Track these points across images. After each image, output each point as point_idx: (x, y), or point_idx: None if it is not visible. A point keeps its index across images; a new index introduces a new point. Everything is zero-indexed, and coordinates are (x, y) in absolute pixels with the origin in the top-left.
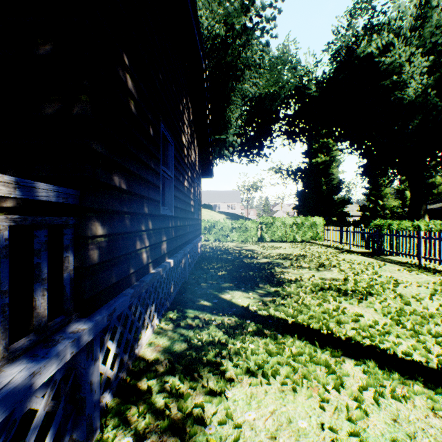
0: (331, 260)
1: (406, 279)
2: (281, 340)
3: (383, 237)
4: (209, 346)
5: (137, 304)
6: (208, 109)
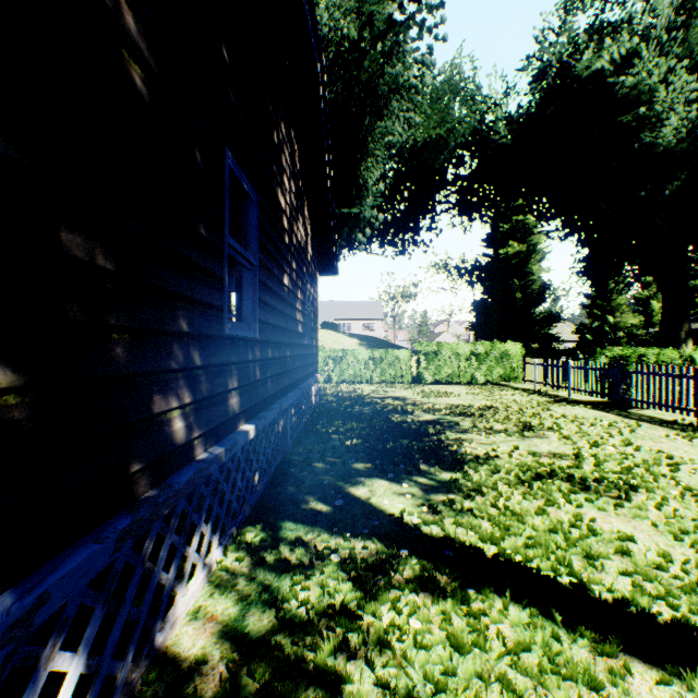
0: (543, 417)
1: (687, 455)
2: (476, 604)
3: (630, 376)
4: (322, 619)
5: (161, 532)
6: (329, 152)
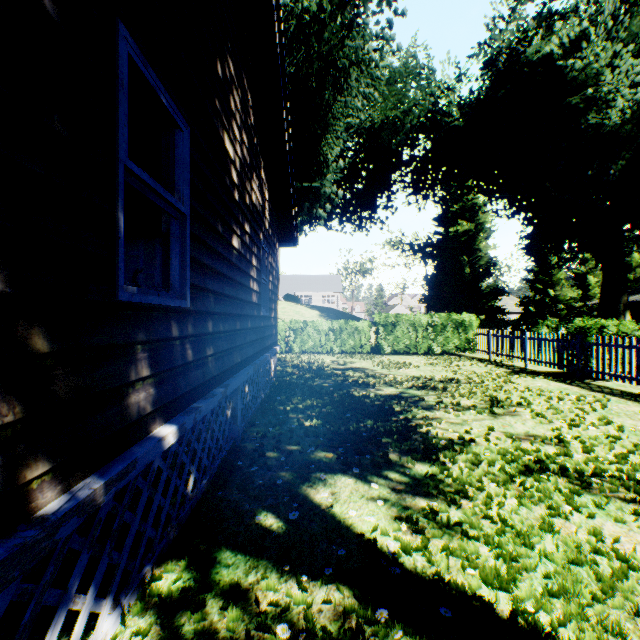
0: (508, 391)
1: None
2: None
3: (590, 348)
4: None
5: None
6: (286, 108)
